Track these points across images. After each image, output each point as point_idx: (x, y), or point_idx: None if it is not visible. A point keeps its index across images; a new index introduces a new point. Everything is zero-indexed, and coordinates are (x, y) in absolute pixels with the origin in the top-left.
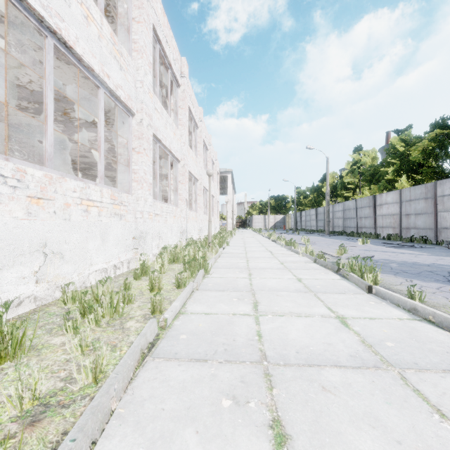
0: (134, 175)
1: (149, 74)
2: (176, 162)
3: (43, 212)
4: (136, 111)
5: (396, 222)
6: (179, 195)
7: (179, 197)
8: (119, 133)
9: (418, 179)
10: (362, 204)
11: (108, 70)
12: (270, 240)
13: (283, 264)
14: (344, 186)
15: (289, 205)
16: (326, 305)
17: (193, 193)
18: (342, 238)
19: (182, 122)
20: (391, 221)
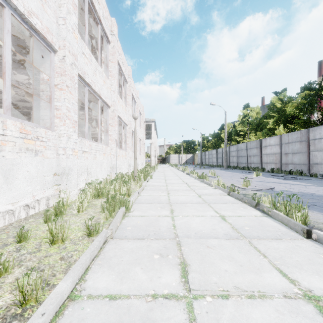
0: (56, 111)
1: (73, 15)
2: (106, 107)
3: None
4: (59, 48)
5: (277, 159)
6: (109, 136)
7: (109, 138)
8: (41, 69)
9: (291, 128)
10: (251, 146)
11: None
12: (184, 173)
13: (201, 196)
14: (236, 133)
15: (196, 147)
16: (274, 265)
17: (122, 135)
18: (238, 171)
19: (112, 74)
20: (273, 158)
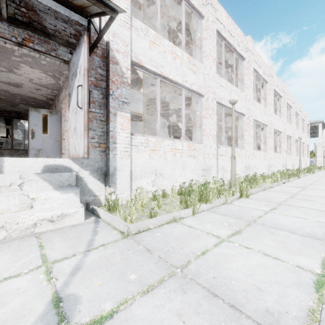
0: (267, 145)
1: (272, 110)
2: (279, 133)
3: (255, 159)
4: (268, 124)
5: None
6: (281, 148)
7: (281, 149)
8: (262, 132)
9: None
10: None
11: (263, 119)
12: None
13: None
14: None
15: None
16: None
17: (288, 145)
18: None
19: (283, 114)
20: None
